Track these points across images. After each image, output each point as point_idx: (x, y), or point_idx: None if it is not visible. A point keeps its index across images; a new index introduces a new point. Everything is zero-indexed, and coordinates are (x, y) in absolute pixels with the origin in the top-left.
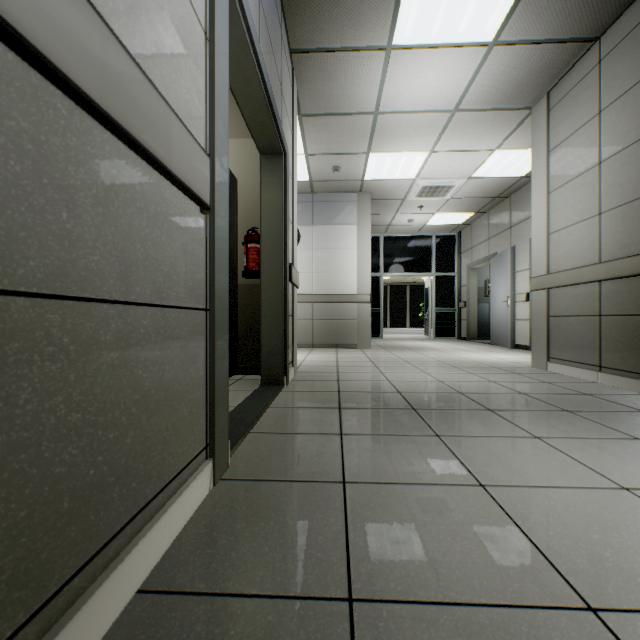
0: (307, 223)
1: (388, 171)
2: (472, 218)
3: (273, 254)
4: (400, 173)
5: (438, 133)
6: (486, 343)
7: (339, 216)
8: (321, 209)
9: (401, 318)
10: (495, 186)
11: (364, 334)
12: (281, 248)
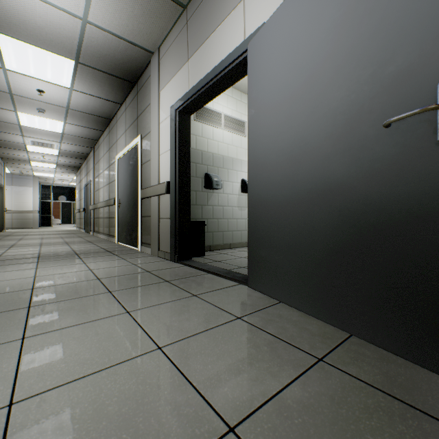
0: (10, 185)
1: (43, 175)
2: None
3: (0, 206)
4: (48, 176)
5: (54, 173)
6: None
7: (25, 183)
8: (17, 180)
9: None
10: None
11: (36, 224)
12: (2, 205)
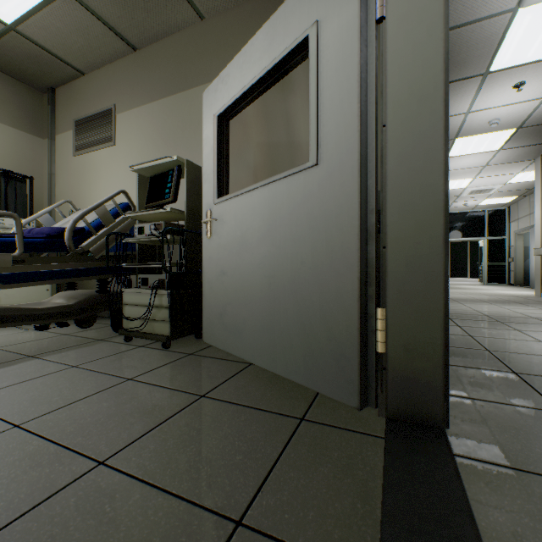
0: None
1: None
2: (516, 199)
3: None
4: (454, 187)
5: (477, 172)
6: (527, 287)
7: None
8: None
9: (461, 269)
10: (527, 184)
11: None
12: None
